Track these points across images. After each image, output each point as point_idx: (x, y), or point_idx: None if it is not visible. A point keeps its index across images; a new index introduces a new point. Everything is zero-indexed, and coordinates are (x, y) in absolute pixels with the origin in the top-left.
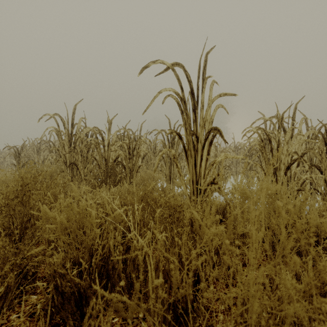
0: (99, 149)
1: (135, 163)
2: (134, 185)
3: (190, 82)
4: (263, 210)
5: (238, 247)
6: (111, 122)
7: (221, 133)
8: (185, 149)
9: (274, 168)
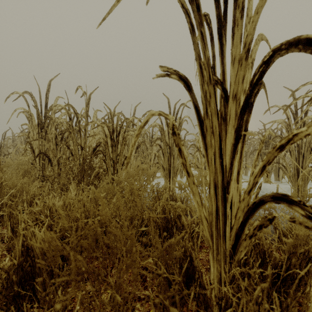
0: (73, 134)
1: (120, 152)
2: None
3: None
4: None
5: None
6: (90, 98)
7: None
8: (200, 116)
9: None
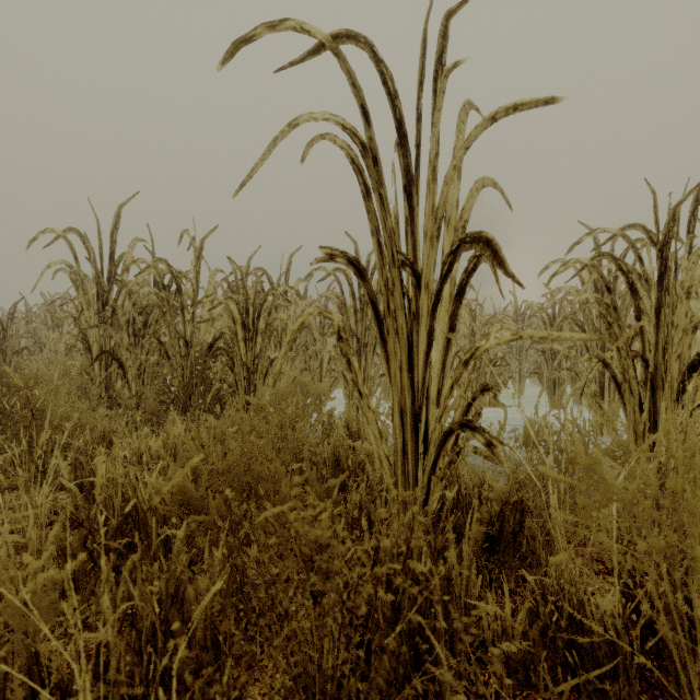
0: (170, 317)
1: (260, 352)
2: (100, 467)
3: (395, 98)
4: (671, 548)
5: (560, 666)
6: (202, 246)
7: (497, 250)
8: (378, 313)
9: (646, 370)
